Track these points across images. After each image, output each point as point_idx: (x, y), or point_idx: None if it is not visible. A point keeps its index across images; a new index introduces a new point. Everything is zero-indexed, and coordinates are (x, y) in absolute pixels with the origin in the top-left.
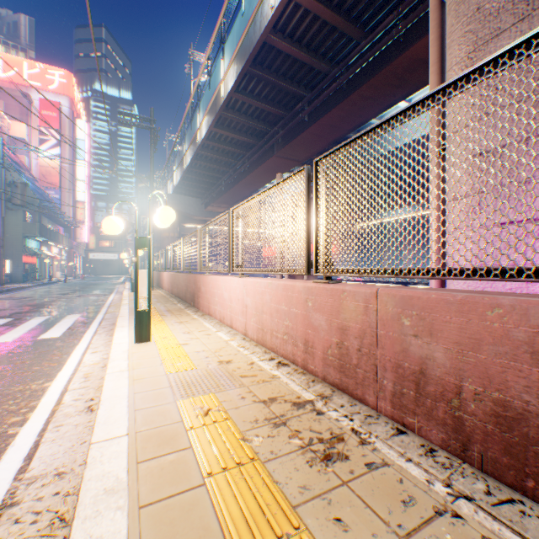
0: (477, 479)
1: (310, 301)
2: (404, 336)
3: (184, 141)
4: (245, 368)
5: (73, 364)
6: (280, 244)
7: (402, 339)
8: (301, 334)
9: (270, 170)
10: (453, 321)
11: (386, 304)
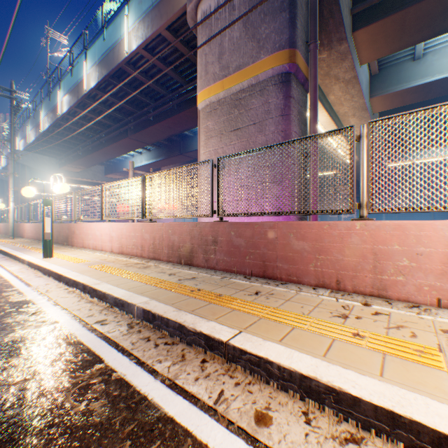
0: (181, 265)
1: (144, 229)
2: (170, 235)
3: (41, 107)
4: (115, 260)
5: (3, 270)
6: (132, 204)
7: (169, 237)
8: (140, 243)
9: (125, 146)
10: (179, 229)
11: (166, 227)
